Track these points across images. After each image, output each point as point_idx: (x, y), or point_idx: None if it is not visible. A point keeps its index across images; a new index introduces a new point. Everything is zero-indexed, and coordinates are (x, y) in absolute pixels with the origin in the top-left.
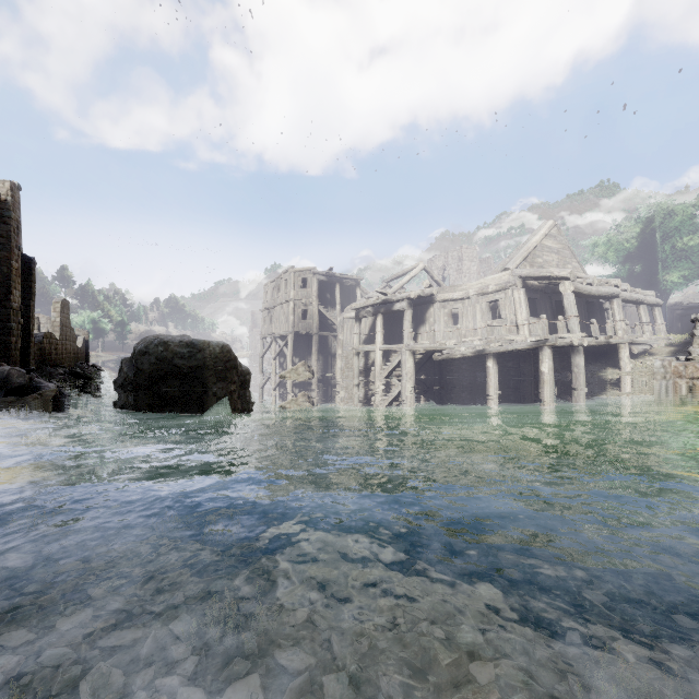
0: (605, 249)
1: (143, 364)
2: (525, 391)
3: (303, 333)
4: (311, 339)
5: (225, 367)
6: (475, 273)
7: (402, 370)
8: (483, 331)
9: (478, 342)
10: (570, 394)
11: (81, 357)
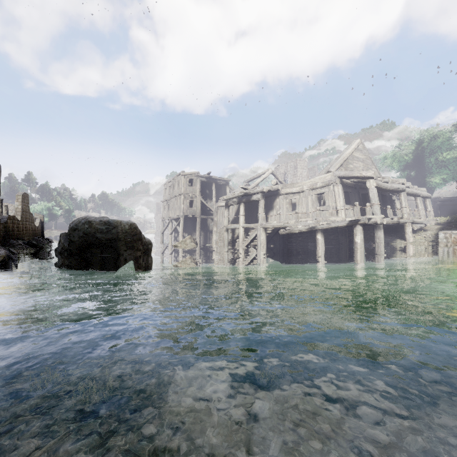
0: (391, 161)
1: (74, 237)
2: (343, 255)
3: (190, 216)
4: (196, 220)
5: (133, 239)
6: (305, 177)
7: (257, 241)
8: (313, 214)
9: (311, 221)
10: (374, 258)
11: (38, 233)
